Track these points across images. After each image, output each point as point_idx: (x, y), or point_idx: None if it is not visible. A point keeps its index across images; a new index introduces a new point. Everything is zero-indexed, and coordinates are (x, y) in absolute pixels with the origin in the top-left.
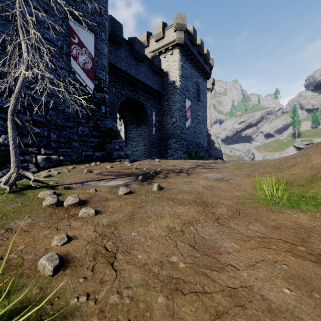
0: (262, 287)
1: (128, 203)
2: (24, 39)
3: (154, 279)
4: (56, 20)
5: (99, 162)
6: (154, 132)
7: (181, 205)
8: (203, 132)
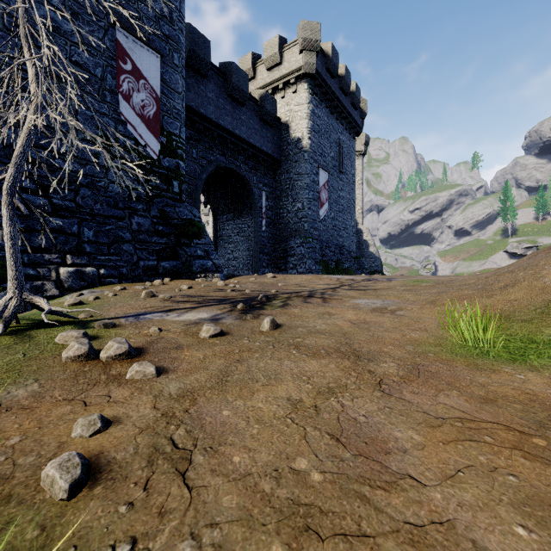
0: (473, 524)
1: (217, 353)
2: (31, 59)
3: (263, 506)
4: (94, 30)
5: (168, 279)
6: (264, 227)
7: (313, 357)
8: (349, 226)
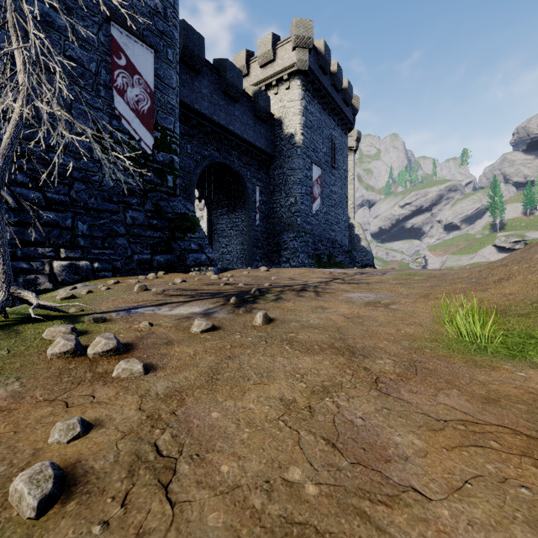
0: None
1: (208, 349)
2: (19, 48)
3: (252, 525)
4: (88, 25)
5: (162, 273)
6: (258, 221)
7: (306, 353)
8: (341, 221)
